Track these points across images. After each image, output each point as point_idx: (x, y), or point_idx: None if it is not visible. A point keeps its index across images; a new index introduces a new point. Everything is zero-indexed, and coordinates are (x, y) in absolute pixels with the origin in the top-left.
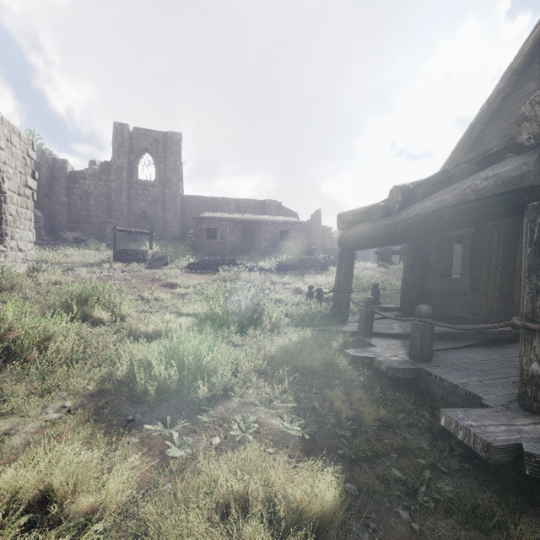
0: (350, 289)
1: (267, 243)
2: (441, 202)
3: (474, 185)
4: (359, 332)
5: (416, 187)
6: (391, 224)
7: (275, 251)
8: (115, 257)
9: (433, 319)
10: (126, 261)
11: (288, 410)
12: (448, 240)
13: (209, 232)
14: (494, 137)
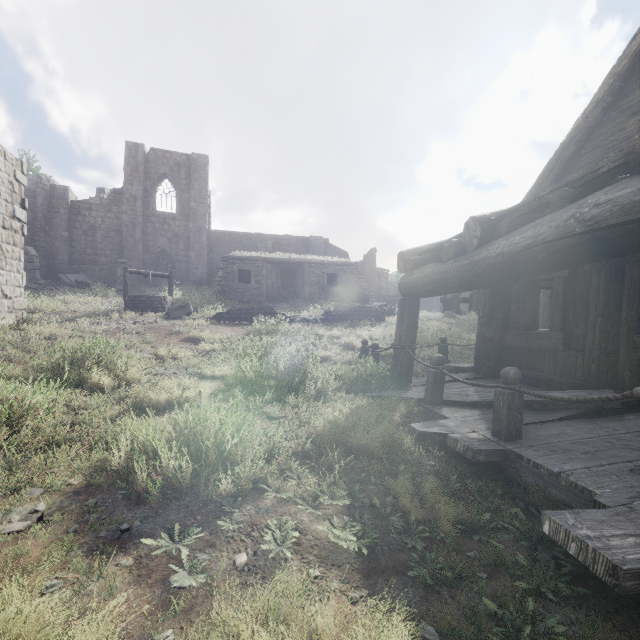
0: (414, 346)
1: (311, 288)
2: (534, 236)
3: (580, 213)
4: (427, 399)
5: (499, 219)
6: (466, 265)
7: (321, 297)
8: (126, 305)
9: None
10: (140, 309)
11: (340, 509)
12: (533, 284)
13: (242, 275)
14: (591, 158)
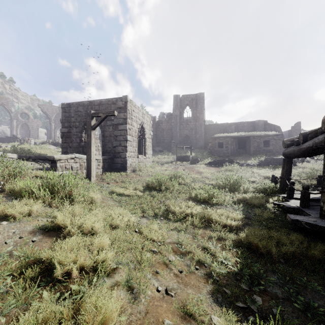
0: (289, 177)
1: (254, 148)
2: (309, 144)
3: (315, 140)
4: (286, 196)
5: (309, 134)
6: (298, 149)
7: (260, 153)
8: (176, 159)
9: None
10: (181, 160)
11: (240, 211)
12: None
13: (219, 143)
14: None
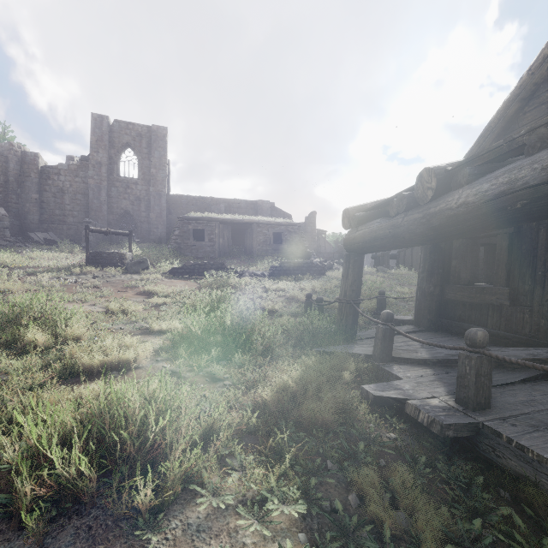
0: (359, 300)
1: (259, 246)
2: (511, 181)
3: None
4: (375, 356)
5: (456, 169)
6: (420, 219)
7: (268, 254)
8: (87, 261)
9: (457, 335)
10: (101, 265)
11: (293, 519)
12: (473, 241)
13: (197, 234)
14: (536, 114)
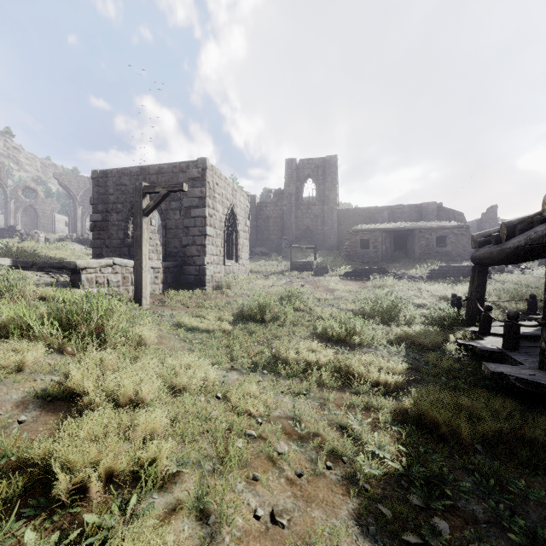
0: (482, 298)
1: (420, 250)
2: (519, 242)
3: (530, 235)
4: (479, 331)
5: (518, 224)
6: (499, 251)
7: (430, 257)
8: (291, 267)
9: None
10: (299, 270)
11: (400, 357)
12: None
13: (362, 241)
14: None
